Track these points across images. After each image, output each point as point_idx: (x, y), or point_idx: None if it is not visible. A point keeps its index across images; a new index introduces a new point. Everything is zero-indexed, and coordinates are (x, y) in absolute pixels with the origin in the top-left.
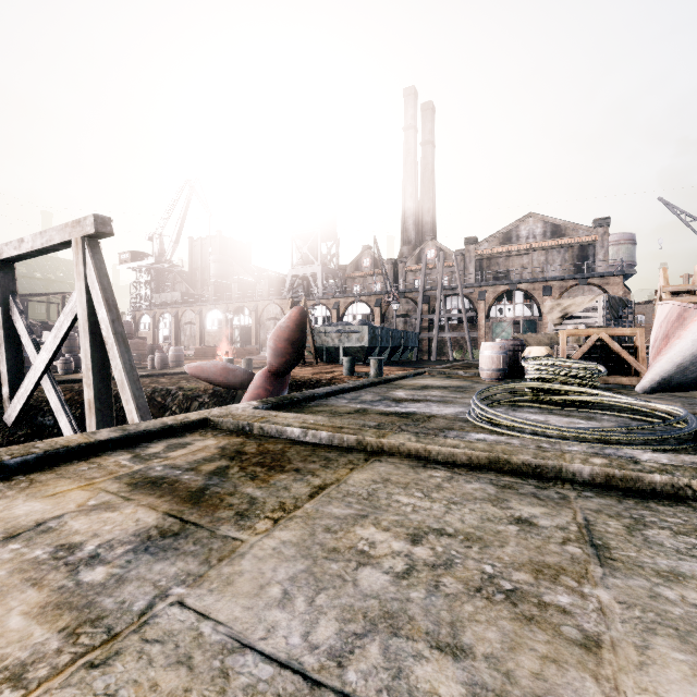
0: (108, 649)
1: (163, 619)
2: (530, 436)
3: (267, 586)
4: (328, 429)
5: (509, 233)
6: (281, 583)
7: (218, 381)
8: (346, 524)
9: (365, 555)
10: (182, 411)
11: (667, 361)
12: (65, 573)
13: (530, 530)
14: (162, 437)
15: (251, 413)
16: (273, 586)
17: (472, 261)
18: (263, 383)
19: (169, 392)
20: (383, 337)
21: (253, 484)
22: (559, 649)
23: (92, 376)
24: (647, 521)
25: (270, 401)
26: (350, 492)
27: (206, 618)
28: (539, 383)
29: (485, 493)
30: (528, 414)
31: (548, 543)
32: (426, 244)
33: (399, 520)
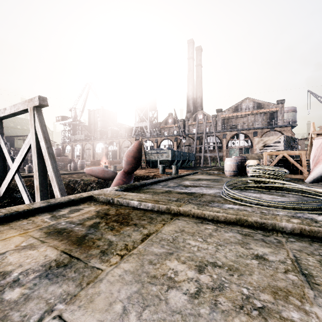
0: None
1: None
2: (255, 205)
3: (113, 303)
4: (152, 202)
5: (237, 107)
6: (122, 301)
7: (100, 176)
8: (161, 259)
9: (172, 281)
10: (82, 190)
11: None
12: None
13: (265, 263)
14: (68, 205)
15: (113, 193)
16: (117, 303)
17: (219, 120)
18: (121, 177)
19: (76, 181)
20: (178, 155)
21: (111, 233)
22: None
23: (38, 174)
24: None
25: (123, 186)
26: (163, 238)
27: None
28: (256, 178)
29: (236, 239)
30: (251, 193)
31: (277, 273)
32: (198, 112)
33: (190, 256)
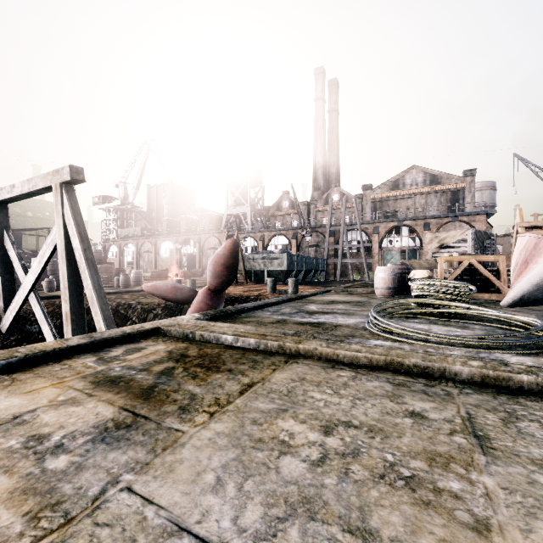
0: (64, 532)
1: (113, 503)
2: (418, 342)
3: (203, 473)
4: (255, 336)
5: (397, 181)
6: (215, 470)
7: (169, 297)
8: (270, 417)
9: (285, 445)
10: (140, 320)
11: (526, 281)
12: (33, 461)
13: (423, 423)
14: (122, 342)
15: (193, 323)
16: (208, 473)
17: (368, 203)
18: (204, 299)
19: (130, 306)
20: (299, 262)
21: (193, 382)
22: (454, 533)
23: (68, 293)
24: (518, 414)
25: (209, 313)
26: (273, 389)
27: (150, 502)
28: (423, 299)
29: (383, 390)
30: (415, 324)
31: (438, 434)
32: (332, 190)
33: (313, 413)
